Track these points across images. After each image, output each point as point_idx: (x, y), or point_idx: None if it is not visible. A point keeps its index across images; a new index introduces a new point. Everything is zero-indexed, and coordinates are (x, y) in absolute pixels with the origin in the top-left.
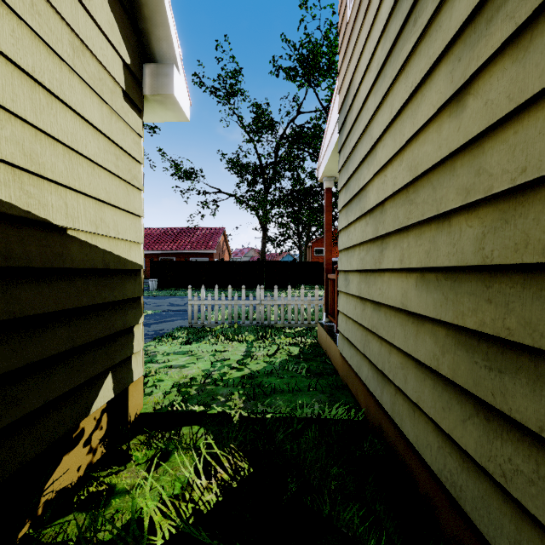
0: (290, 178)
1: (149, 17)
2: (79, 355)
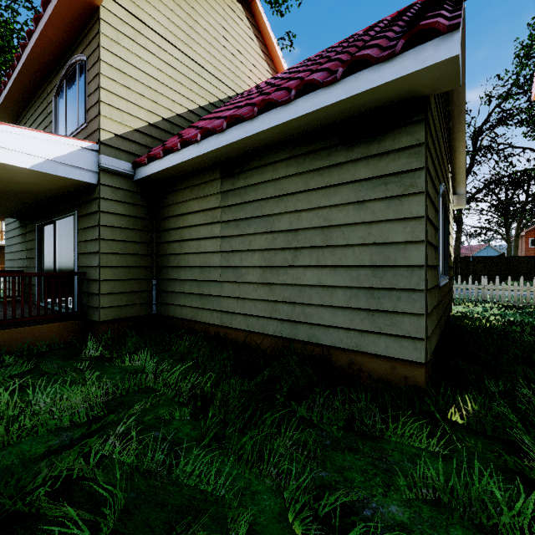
0: (494, 165)
1: (457, 182)
2: (451, 289)
